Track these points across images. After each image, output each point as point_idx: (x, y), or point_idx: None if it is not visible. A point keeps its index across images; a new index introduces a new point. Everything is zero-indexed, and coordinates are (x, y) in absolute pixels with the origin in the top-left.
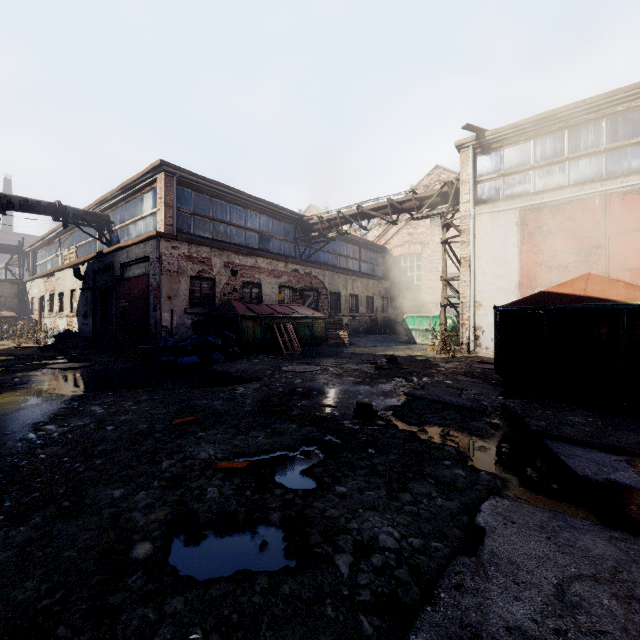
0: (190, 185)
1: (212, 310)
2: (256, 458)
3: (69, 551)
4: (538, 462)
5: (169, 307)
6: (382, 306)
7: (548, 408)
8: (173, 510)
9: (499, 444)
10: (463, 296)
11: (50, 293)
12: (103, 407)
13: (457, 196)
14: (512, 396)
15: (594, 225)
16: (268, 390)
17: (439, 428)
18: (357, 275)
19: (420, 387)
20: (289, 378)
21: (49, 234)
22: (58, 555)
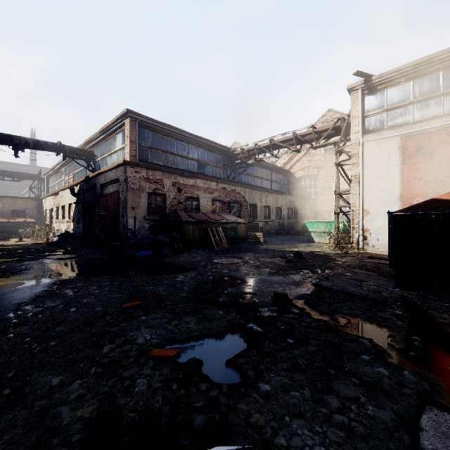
0: (148, 127)
1: (163, 217)
2: (186, 344)
3: None
4: None
5: (133, 215)
6: (288, 214)
7: (444, 300)
8: (100, 405)
9: (409, 336)
10: (353, 205)
11: (56, 206)
12: (74, 290)
13: (348, 129)
14: (407, 288)
15: None
16: (202, 278)
17: (348, 317)
18: (269, 191)
19: (325, 278)
20: (218, 268)
21: (56, 166)
22: None
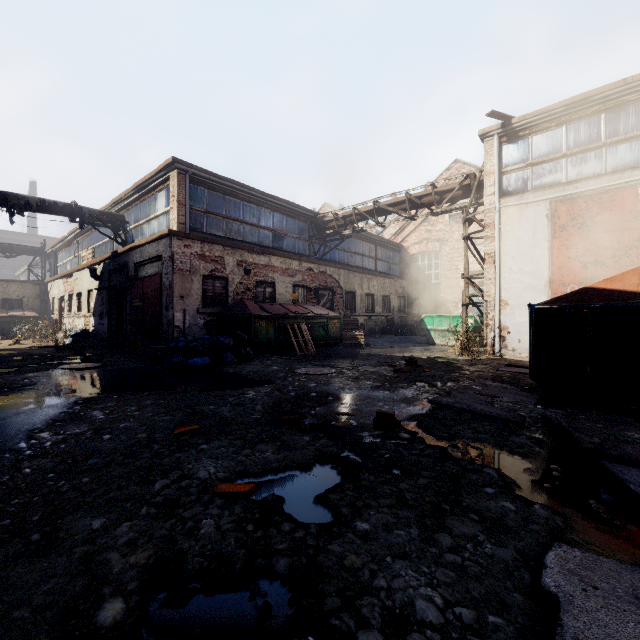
0: (203, 183)
1: (225, 310)
2: (263, 478)
3: (21, 610)
4: (603, 492)
5: (181, 307)
6: (399, 306)
7: (597, 420)
8: (158, 550)
9: (547, 465)
10: (487, 294)
11: (69, 293)
12: (105, 412)
13: (480, 189)
14: (552, 405)
15: (636, 216)
16: (280, 394)
17: (473, 443)
18: (373, 274)
19: (446, 393)
20: (302, 381)
21: (68, 235)
22: (7, 615)
